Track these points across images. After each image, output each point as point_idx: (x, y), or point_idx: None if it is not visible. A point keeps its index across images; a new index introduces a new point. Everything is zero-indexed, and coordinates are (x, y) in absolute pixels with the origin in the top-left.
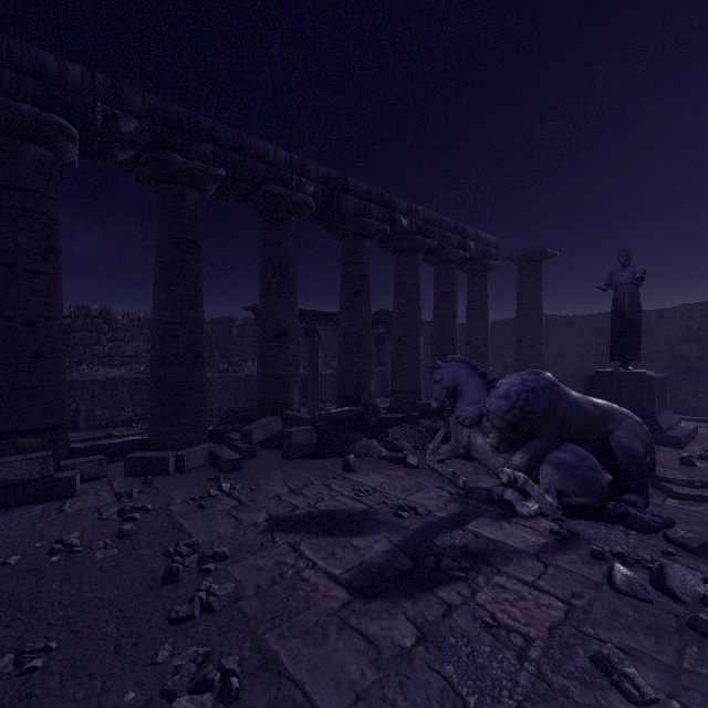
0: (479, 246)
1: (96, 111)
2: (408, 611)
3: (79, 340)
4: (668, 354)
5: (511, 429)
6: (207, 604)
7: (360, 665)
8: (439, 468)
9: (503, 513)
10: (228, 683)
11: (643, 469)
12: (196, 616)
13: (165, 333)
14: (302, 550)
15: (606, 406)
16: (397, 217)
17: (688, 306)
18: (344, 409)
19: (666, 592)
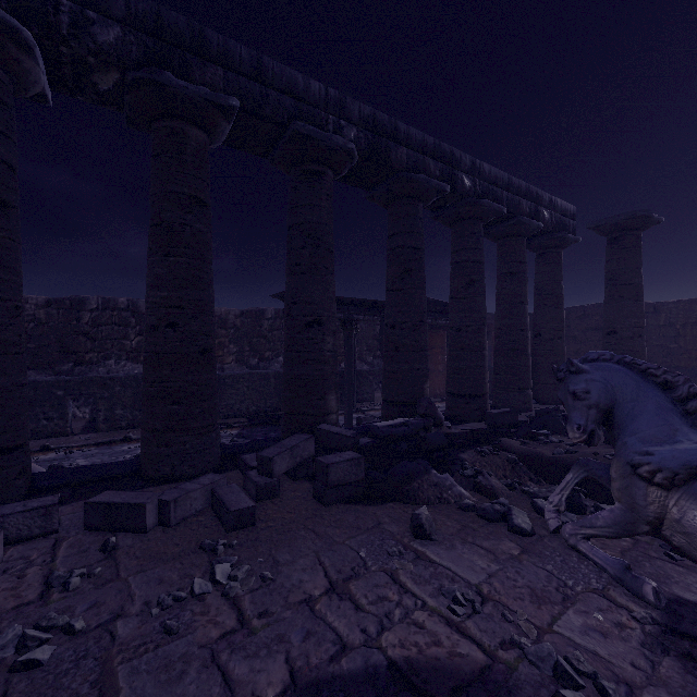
0: (554, 215)
1: (61, 10)
2: None
3: (106, 334)
4: None
5: None
6: None
7: None
8: (590, 551)
9: None
10: None
11: None
12: None
13: (159, 320)
14: None
15: None
16: (458, 175)
17: None
18: (396, 422)
19: None
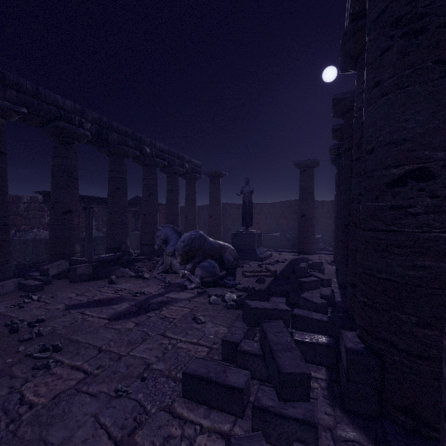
0: (191, 166)
1: None
2: (133, 320)
3: None
4: (275, 223)
5: (186, 255)
6: (39, 333)
7: (112, 335)
8: (158, 276)
9: (182, 289)
10: (57, 346)
11: (233, 266)
12: (34, 338)
13: None
14: (86, 313)
15: (222, 244)
16: (144, 147)
17: (282, 202)
18: (110, 255)
19: (224, 301)
